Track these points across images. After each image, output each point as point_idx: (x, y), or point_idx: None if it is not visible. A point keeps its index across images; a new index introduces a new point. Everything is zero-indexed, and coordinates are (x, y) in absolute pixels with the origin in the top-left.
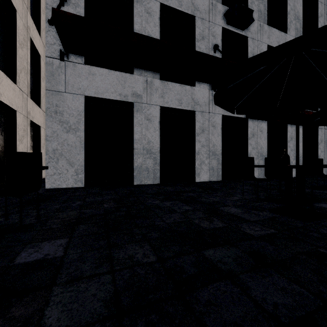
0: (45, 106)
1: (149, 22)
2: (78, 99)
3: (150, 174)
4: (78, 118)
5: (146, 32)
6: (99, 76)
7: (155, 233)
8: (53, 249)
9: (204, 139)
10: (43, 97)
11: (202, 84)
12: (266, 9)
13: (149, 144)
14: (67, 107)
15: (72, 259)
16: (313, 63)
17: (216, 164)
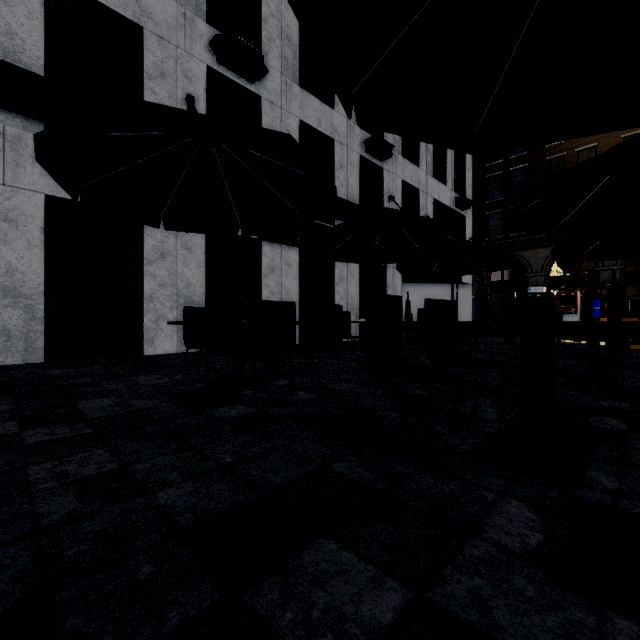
0: None
1: (12, 4)
2: None
3: (16, 344)
4: None
5: (2, 23)
6: None
7: None
8: None
9: (165, 271)
10: None
11: None
12: (297, 60)
13: (12, 276)
14: None
15: None
16: (243, 162)
17: None
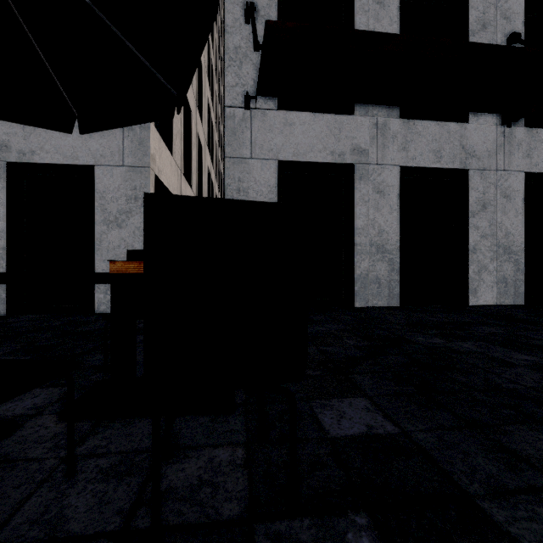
0: (195, 185)
1: (381, 19)
2: (269, 167)
3: (383, 290)
4: (269, 198)
5: None
6: (299, 126)
7: (537, 408)
8: (365, 415)
9: (485, 222)
10: (193, 173)
11: (482, 115)
12: None
13: (381, 236)
14: (254, 180)
15: (431, 442)
16: None
17: (512, 272)
